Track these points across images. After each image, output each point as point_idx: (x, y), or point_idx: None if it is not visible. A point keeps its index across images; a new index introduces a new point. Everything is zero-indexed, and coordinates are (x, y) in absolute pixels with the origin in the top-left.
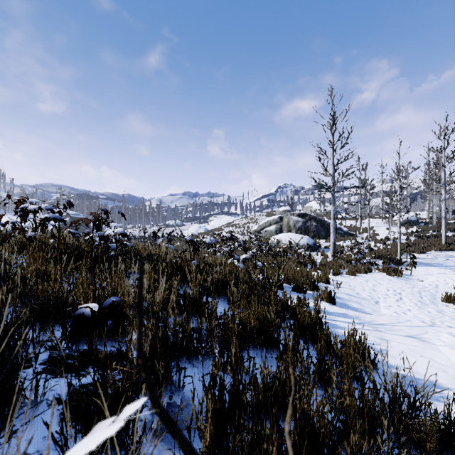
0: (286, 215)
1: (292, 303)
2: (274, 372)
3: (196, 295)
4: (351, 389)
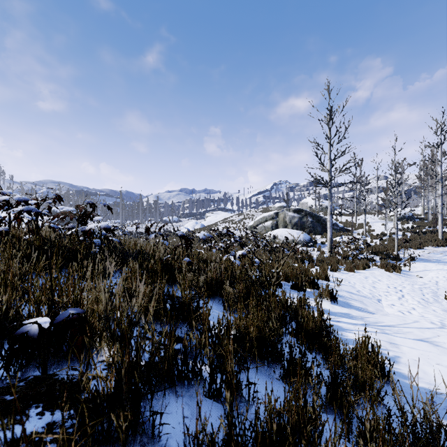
0: (282, 210)
1: (292, 303)
2: (281, 408)
3: (185, 299)
4: (376, 421)
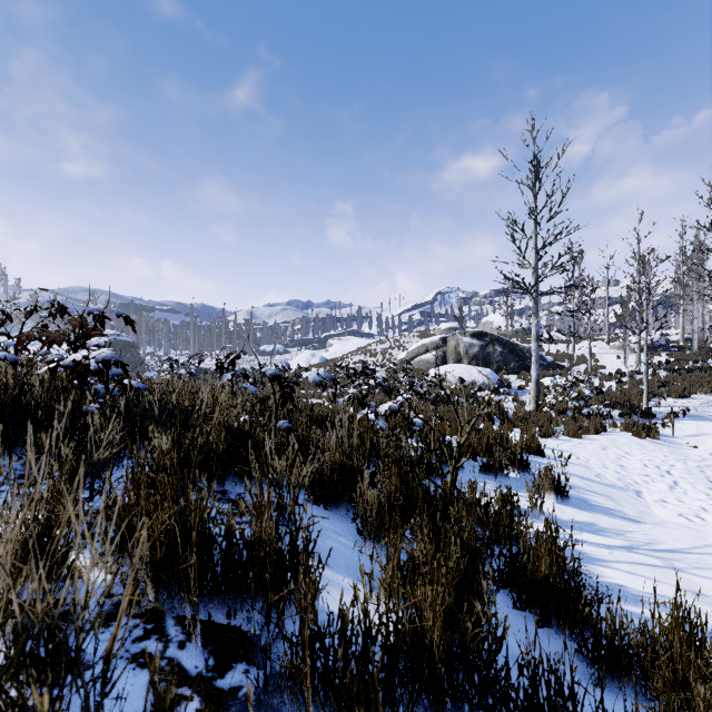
0: (453, 334)
1: (489, 505)
2: None
3: (259, 539)
4: None
